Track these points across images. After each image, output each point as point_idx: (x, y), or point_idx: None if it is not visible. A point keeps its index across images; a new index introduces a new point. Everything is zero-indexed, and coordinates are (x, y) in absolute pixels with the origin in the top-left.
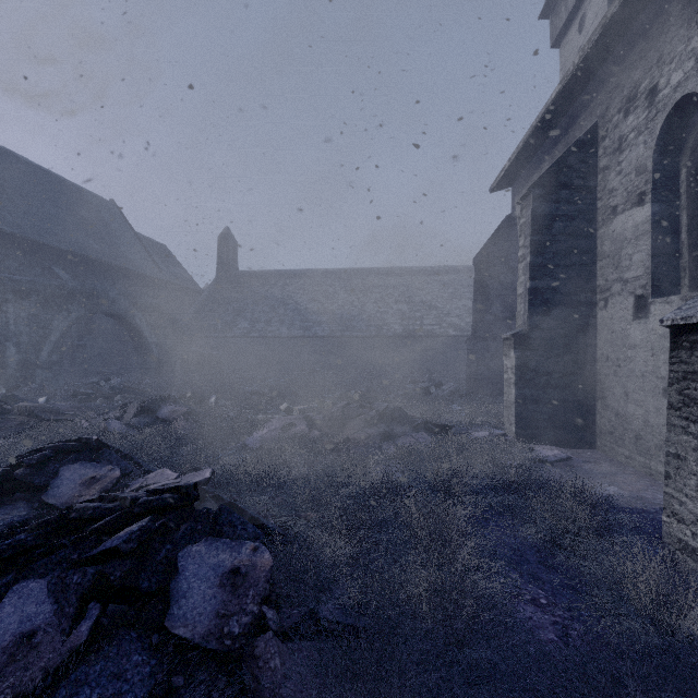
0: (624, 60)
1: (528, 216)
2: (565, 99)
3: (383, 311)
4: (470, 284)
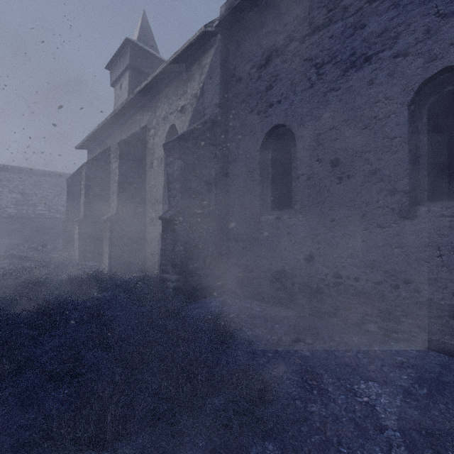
0: (116, 131)
1: (85, 174)
2: (101, 131)
3: None
4: None
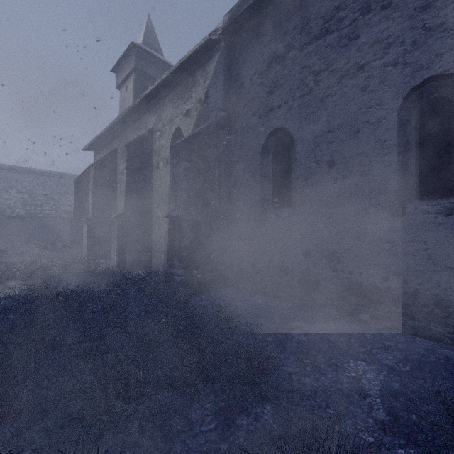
0: (122, 133)
1: (92, 174)
2: (108, 133)
3: (6, 198)
4: None
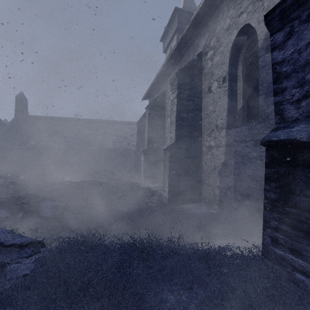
0: (170, 75)
1: (147, 114)
2: (159, 79)
3: (105, 138)
4: None
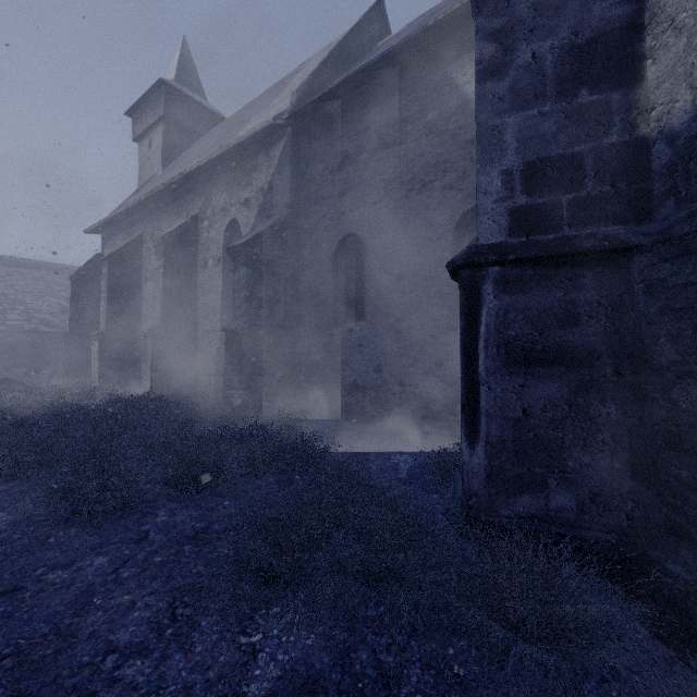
0: (151, 215)
1: (107, 271)
2: (129, 213)
3: None
4: (66, 283)
